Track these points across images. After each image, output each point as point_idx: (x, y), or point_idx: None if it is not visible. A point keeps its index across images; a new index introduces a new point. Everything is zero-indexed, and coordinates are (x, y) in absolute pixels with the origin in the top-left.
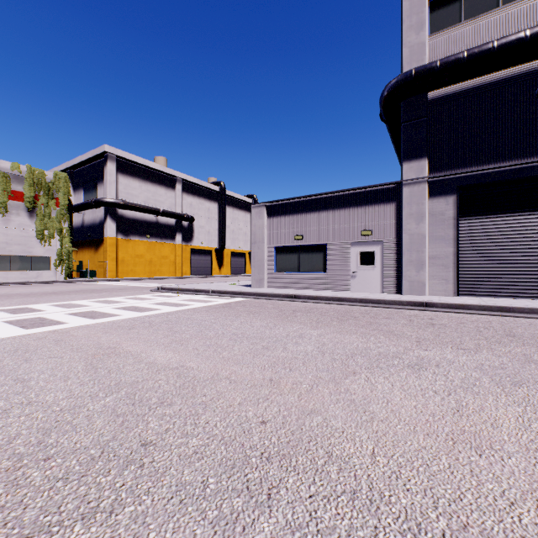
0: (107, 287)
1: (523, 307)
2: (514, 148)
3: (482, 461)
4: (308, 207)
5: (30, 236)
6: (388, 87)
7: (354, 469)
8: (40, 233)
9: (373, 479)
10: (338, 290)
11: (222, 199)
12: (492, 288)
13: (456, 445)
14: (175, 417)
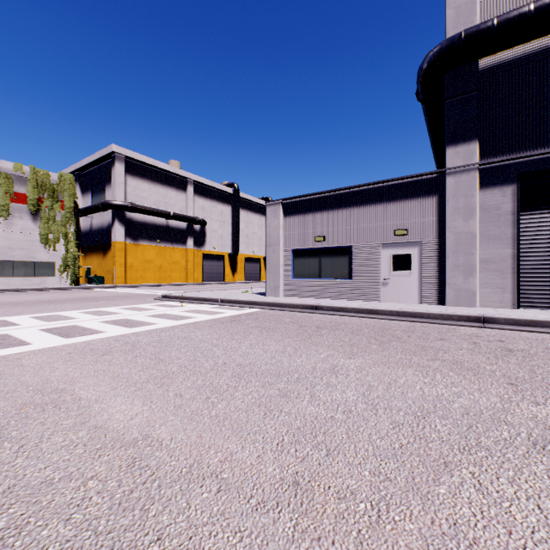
0: (110, 294)
1: None
2: None
3: None
4: (330, 203)
5: (34, 240)
6: (430, 56)
7: None
8: (44, 237)
9: None
10: (366, 300)
11: (235, 202)
12: None
13: None
14: None
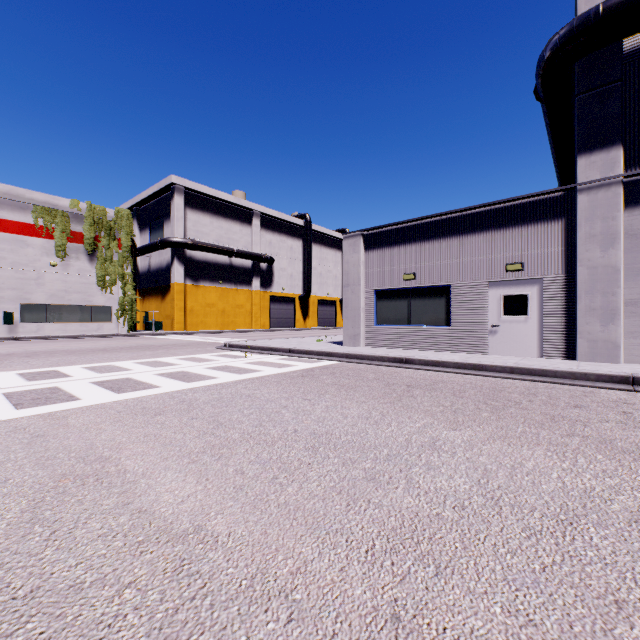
0: (168, 342)
1: None
2: None
3: None
4: (422, 233)
5: (90, 283)
6: (554, 40)
7: None
8: (101, 279)
9: None
10: (468, 351)
11: (307, 235)
12: None
13: None
14: None
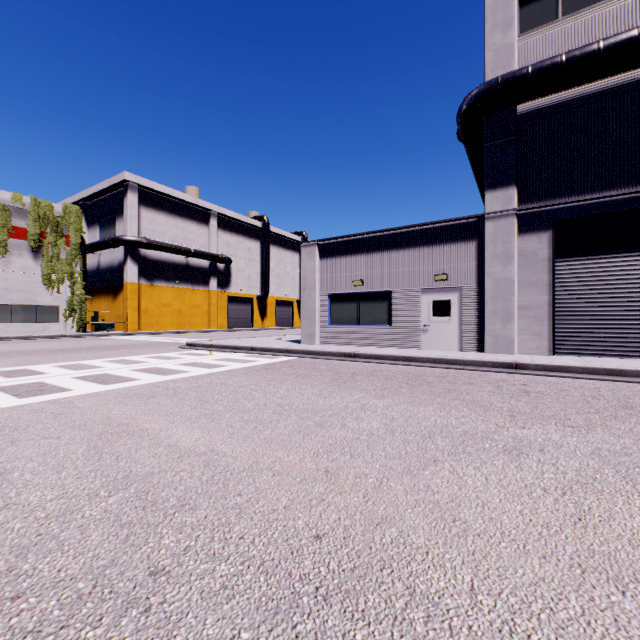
0: (126, 342)
1: (637, 369)
2: (623, 173)
3: (627, 602)
4: (369, 246)
5: (35, 281)
6: (468, 98)
7: (448, 616)
8: (47, 277)
9: (477, 634)
10: (406, 347)
11: (265, 237)
12: (596, 346)
13: (587, 575)
14: (198, 528)
